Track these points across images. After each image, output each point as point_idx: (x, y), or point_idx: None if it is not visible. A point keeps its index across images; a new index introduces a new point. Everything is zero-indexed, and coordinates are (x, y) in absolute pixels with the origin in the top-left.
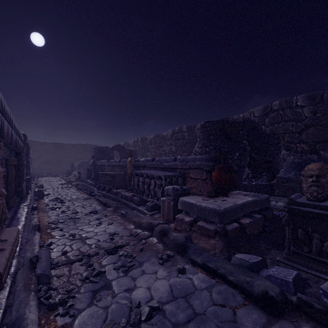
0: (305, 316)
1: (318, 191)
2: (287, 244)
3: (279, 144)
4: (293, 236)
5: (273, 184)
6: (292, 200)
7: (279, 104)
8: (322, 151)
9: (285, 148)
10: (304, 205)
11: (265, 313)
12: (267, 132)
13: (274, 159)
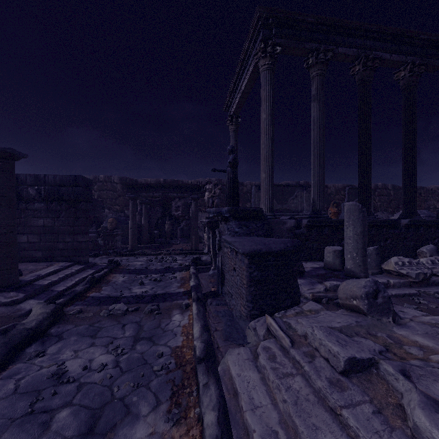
0: (104, 255)
1: (112, 227)
2: (102, 247)
3: (104, 205)
4: (104, 243)
5: (99, 231)
6: (104, 231)
7: (104, 178)
8: (126, 211)
9: (108, 208)
10: (108, 232)
11: (95, 257)
12: (96, 196)
13: (100, 215)
